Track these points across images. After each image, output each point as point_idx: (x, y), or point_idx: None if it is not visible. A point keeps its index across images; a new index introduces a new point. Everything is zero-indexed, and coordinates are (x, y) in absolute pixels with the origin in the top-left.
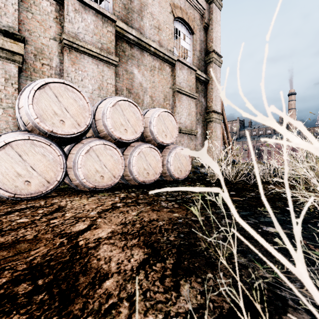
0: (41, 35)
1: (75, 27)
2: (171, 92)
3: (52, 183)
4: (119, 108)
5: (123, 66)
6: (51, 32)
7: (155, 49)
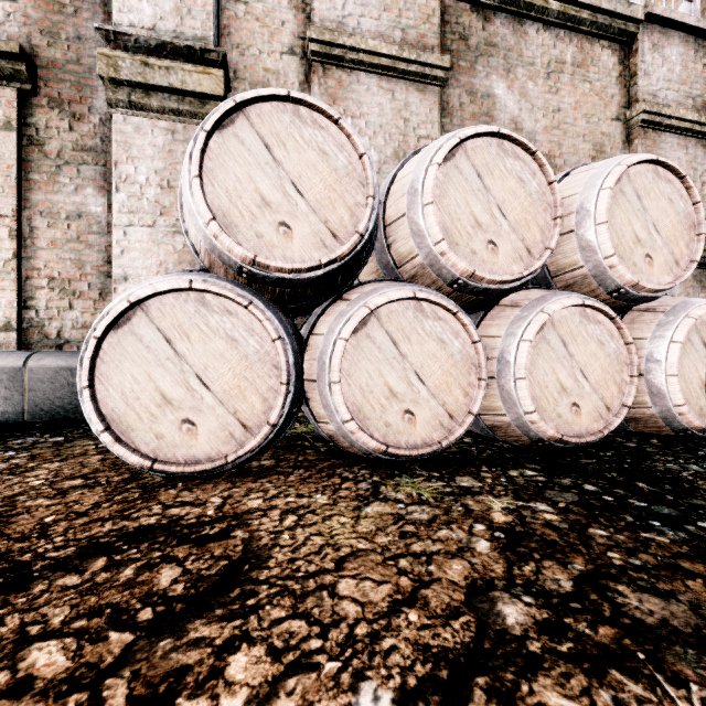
0: (263, 49)
1: (336, 5)
2: (618, 133)
3: (256, 431)
4: (469, 166)
5: (463, 80)
6: (283, 37)
7: (563, 3)
